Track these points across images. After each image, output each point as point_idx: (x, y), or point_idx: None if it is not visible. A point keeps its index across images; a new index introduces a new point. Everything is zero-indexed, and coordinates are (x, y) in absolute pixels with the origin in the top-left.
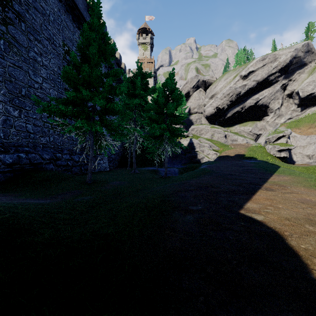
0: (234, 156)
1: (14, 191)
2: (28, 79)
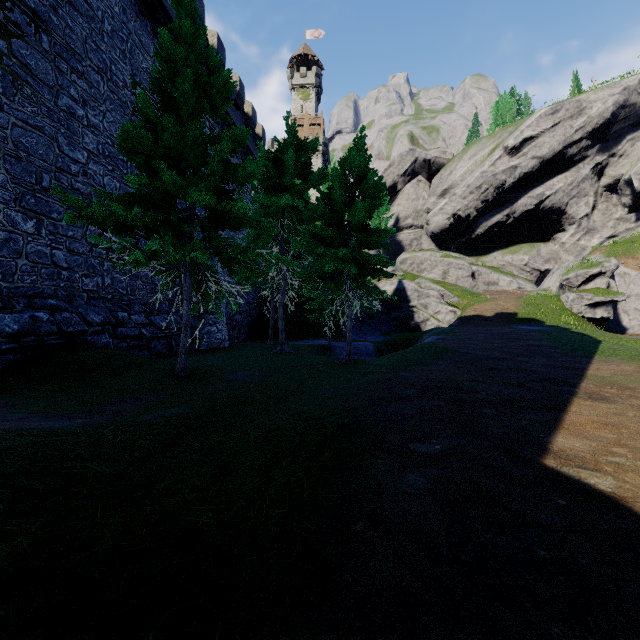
0: (493, 317)
1: (16, 394)
2: (57, 155)
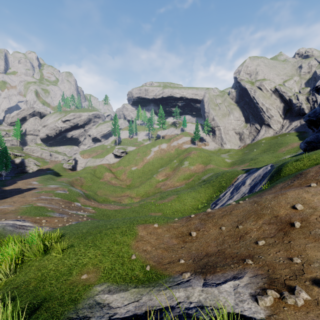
0: (45, 169)
1: None
2: None
